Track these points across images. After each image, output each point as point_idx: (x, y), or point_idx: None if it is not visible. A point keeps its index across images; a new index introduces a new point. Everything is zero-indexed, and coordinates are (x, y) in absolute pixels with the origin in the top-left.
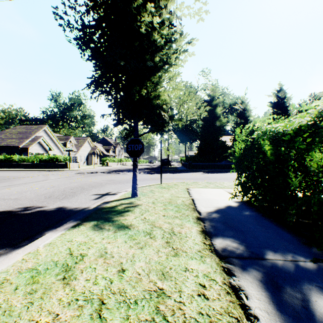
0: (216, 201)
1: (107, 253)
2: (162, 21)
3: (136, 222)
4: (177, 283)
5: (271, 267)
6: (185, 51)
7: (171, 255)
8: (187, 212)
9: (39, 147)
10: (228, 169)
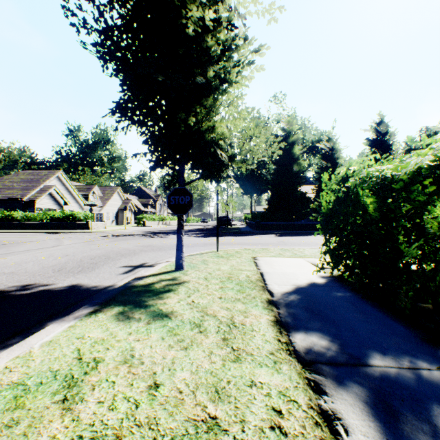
0: (294, 275)
1: (134, 357)
2: (218, 20)
3: (179, 308)
4: (238, 407)
5: (381, 379)
6: (251, 63)
7: (230, 359)
8: (254, 293)
9: (50, 200)
10: (310, 230)
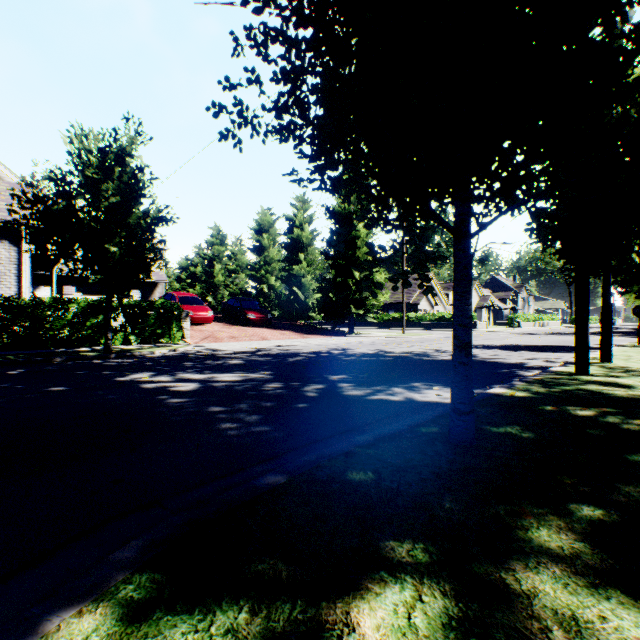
0: None
1: None
2: None
3: None
4: None
5: None
6: None
7: None
8: None
9: (425, 302)
10: None
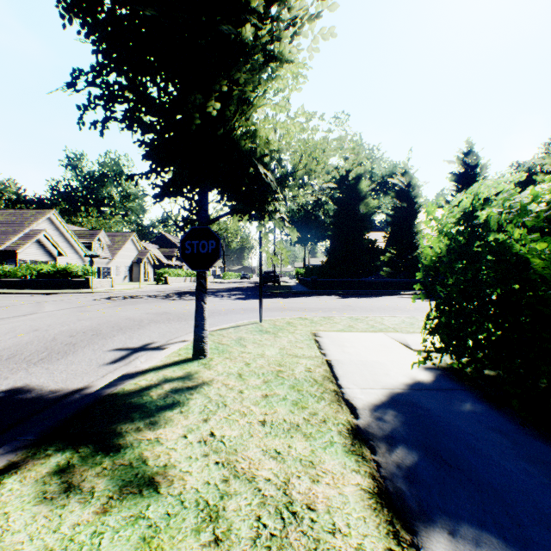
0: (381, 367)
1: None
2: None
3: (182, 456)
4: None
5: None
6: (316, 16)
7: None
8: (324, 408)
9: (38, 250)
10: (381, 289)
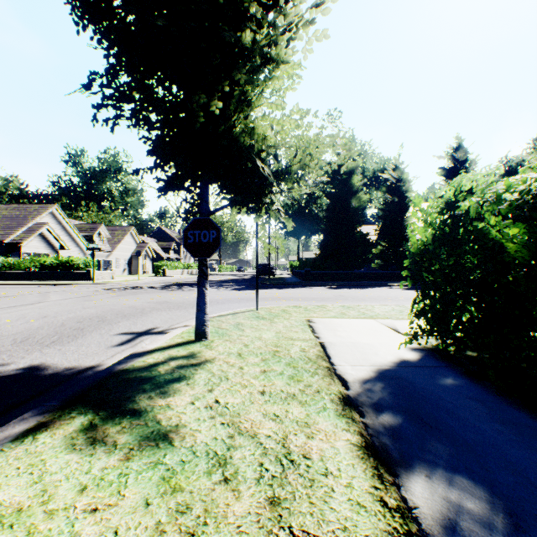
0: (371, 348)
1: None
2: None
3: (191, 418)
4: None
5: None
6: (310, 22)
7: None
8: (317, 381)
9: (41, 243)
10: (373, 281)
